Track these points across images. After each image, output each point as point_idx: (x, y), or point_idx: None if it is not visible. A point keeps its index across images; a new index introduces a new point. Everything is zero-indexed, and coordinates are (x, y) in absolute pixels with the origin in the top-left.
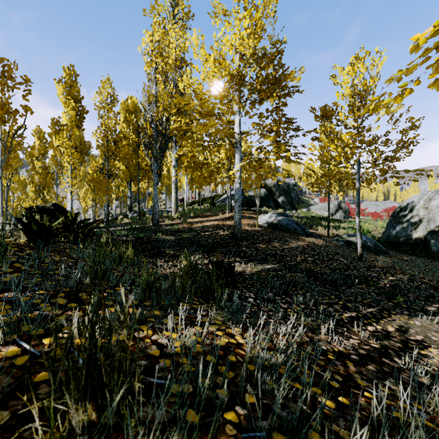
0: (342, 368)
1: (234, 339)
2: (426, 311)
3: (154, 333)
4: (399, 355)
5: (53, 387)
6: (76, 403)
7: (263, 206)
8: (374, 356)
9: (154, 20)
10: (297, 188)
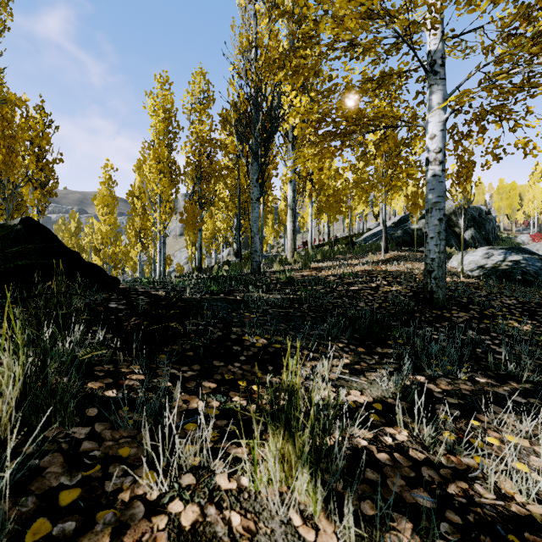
0: None
1: None
2: None
3: None
4: None
5: None
6: None
7: None
8: None
9: None
10: (492, 217)
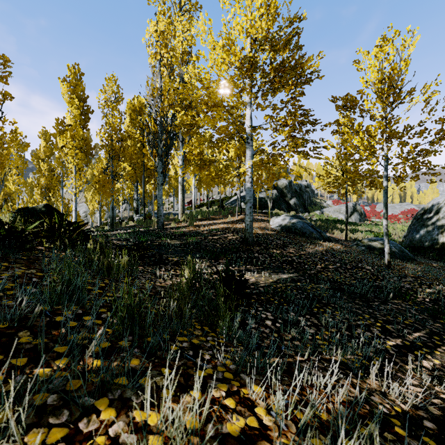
0: None
1: (254, 412)
2: None
3: (120, 413)
4: None
5: None
6: None
7: (274, 208)
8: None
9: (159, 9)
10: (309, 189)
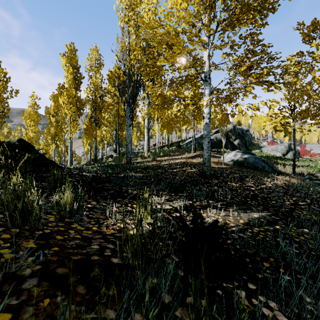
0: None
1: None
2: None
3: None
4: None
5: None
6: None
7: (222, 147)
8: None
9: None
10: (249, 133)
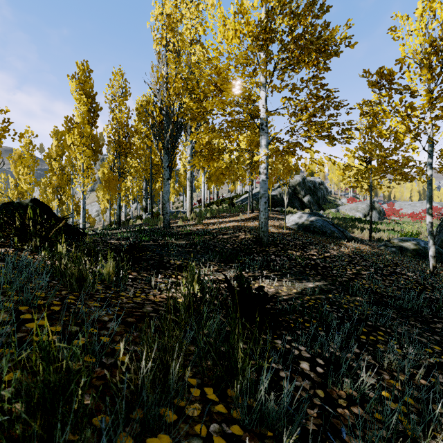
0: None
1: None
2: None
3: None
4: None
5: None
6: None
7: (287, 206)
8: None
9: None
10: (323, 187)
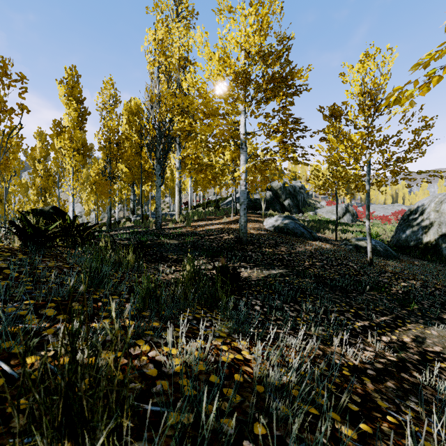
0: (359, 385)
1: (241, 354)
2: (442, 320)
3: (152, 349)
4: (418, 369)
5: (19, 429)
6: (50, 445)
7: (269, 209)
8: (392, 371)
9: (157, 18)
10: (303, 191)
